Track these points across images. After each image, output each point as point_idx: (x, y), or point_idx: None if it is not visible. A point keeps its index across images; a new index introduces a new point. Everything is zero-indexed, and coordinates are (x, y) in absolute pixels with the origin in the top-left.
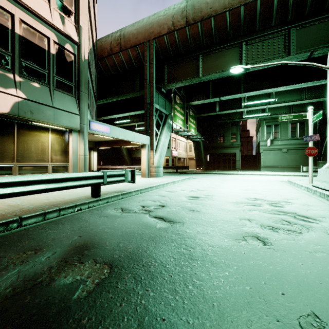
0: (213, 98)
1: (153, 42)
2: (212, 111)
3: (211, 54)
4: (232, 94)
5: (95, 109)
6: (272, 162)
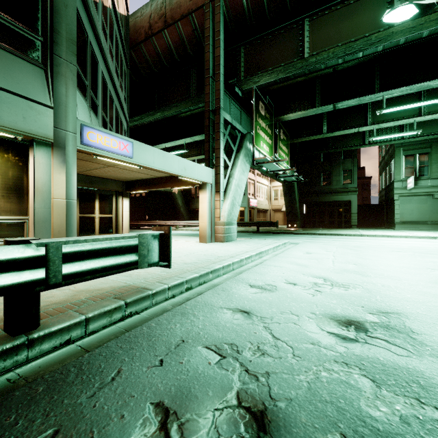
0: (322, 107)
1: (221, 1)
2: (316, 133)
3: (328, 13)
4: (358, 96)
5: (126, 128)
6: (415, 215)
